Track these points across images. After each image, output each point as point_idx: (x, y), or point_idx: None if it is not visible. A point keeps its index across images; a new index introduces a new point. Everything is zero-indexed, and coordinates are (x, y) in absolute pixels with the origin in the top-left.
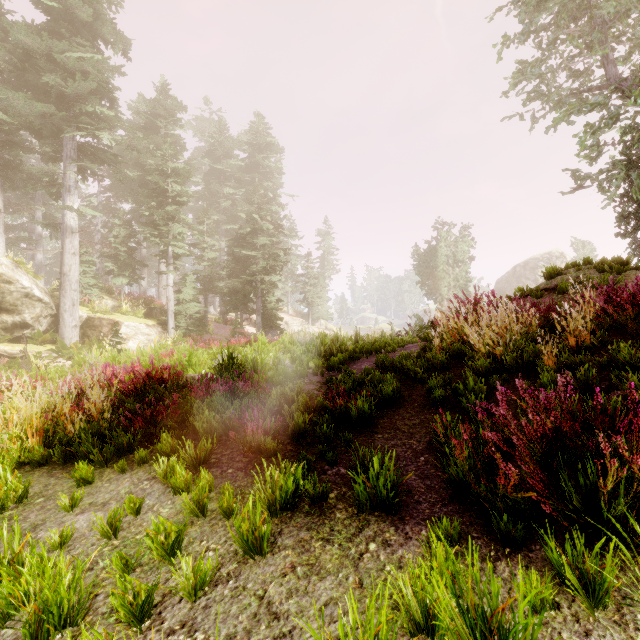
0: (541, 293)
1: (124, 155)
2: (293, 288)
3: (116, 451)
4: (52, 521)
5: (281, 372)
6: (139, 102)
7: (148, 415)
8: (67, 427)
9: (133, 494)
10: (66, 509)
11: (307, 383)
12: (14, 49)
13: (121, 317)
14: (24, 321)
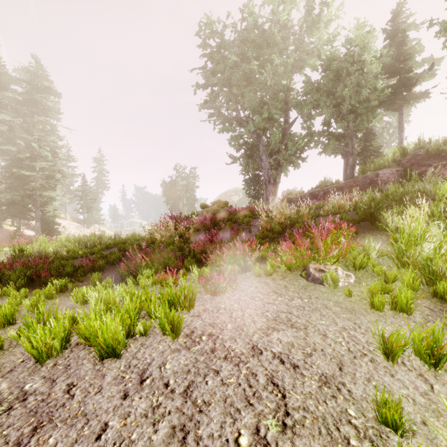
0: (197, 215)
1: None
2: (70, 200)
3: None
4: None
5: (59, 257)
6: None
7: None
8: None
9: None
10: None
11: (76, 261)
12: None
13: None
14: None
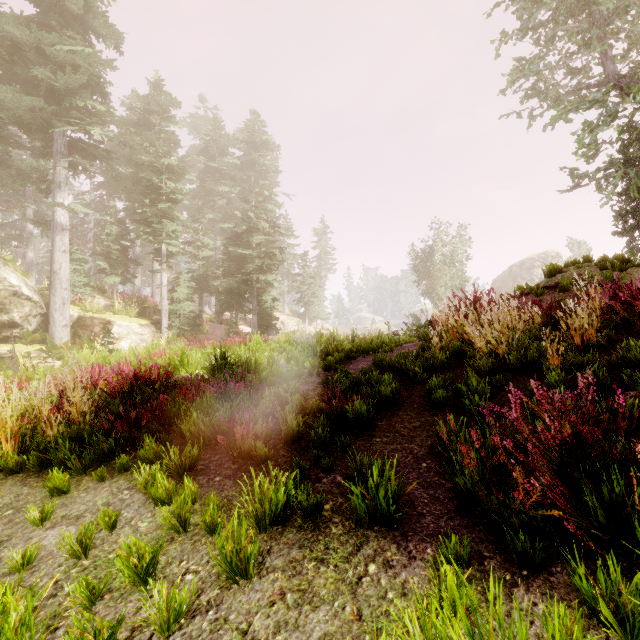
0: (542, 291)
1: (117, 152)
2: (289, 288)
3: (96, 457)
4: (18, 537)
5: (276, 372)
6: (133, 98)
7: (132, 418)
8: (46, 431)
9: (111, 505)
10: (35, 523)
11: (302, 383)
12: (2, 41)
13: (113, 316)
14: (12, 320)
